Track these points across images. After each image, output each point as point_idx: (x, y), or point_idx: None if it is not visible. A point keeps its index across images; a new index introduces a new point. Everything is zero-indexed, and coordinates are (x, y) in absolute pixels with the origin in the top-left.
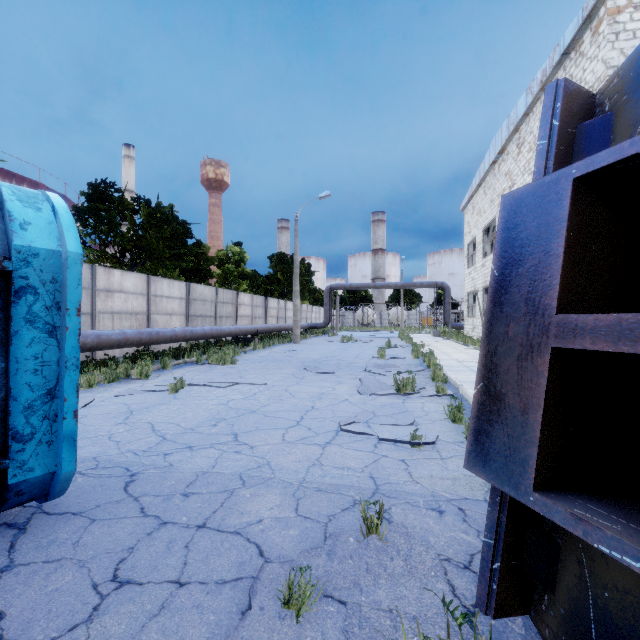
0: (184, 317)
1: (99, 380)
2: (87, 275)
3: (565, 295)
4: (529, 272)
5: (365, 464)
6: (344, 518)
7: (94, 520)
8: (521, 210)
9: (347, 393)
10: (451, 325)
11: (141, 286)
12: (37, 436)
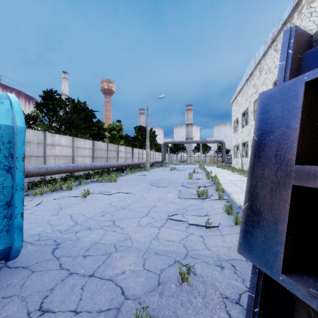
0: (91, 158)
1: (46, 190)
2: (42, 137)
3: (300, 153)
4: (277, 138)
5: (181, 238)
6: (169, 271)
7: (33, 271)
8: (271, 102)
9: (172, 198)
10: (225, 162)
11: (69, 142)
12: (0, 227)
